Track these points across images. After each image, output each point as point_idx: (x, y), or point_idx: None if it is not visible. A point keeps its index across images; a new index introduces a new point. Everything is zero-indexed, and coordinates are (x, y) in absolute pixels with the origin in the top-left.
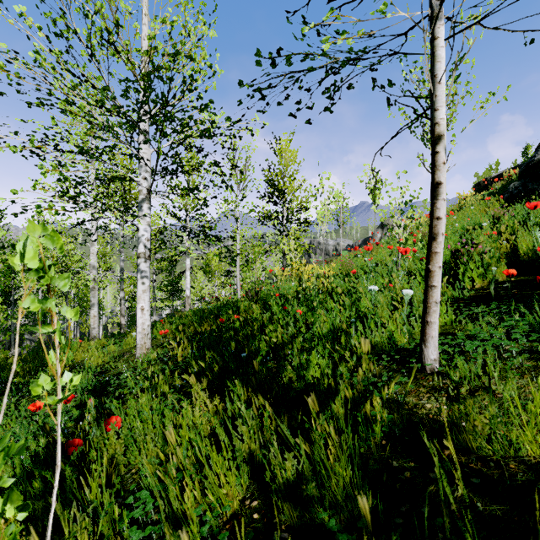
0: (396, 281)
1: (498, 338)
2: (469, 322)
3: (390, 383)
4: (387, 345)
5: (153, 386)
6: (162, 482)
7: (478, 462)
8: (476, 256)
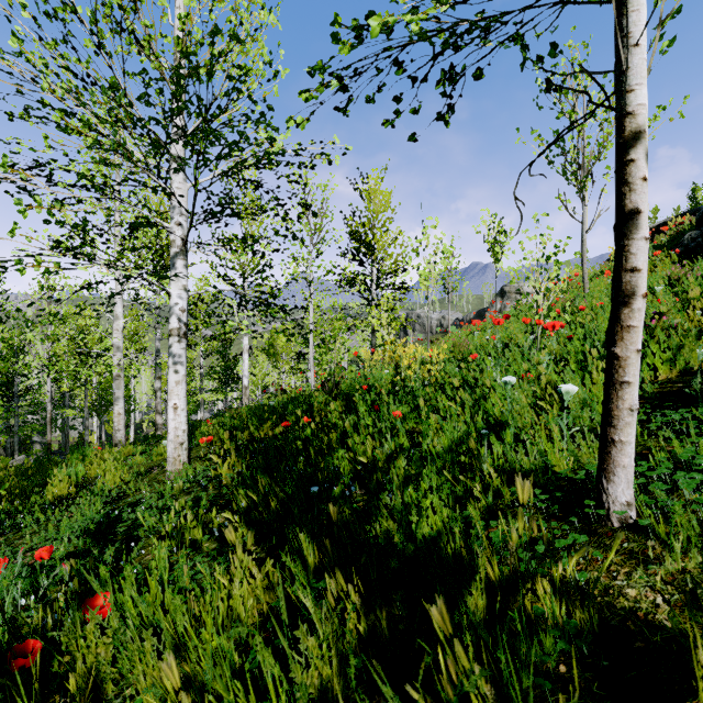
0: (542, 370)
1: None
2: (675, 439)
3: (569, 557)
4: (542, 474)
5: (179, 530)
6: None
7: None
8: (660, 332)
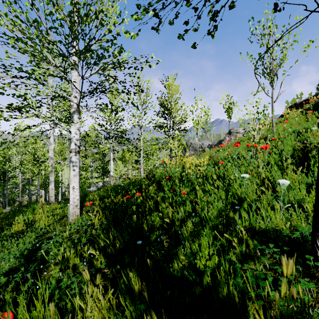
0: (261, 170)
1: None
2: None
3: None
4: (273, 234)
5: (66, 259)
6: None
7: None
8: None
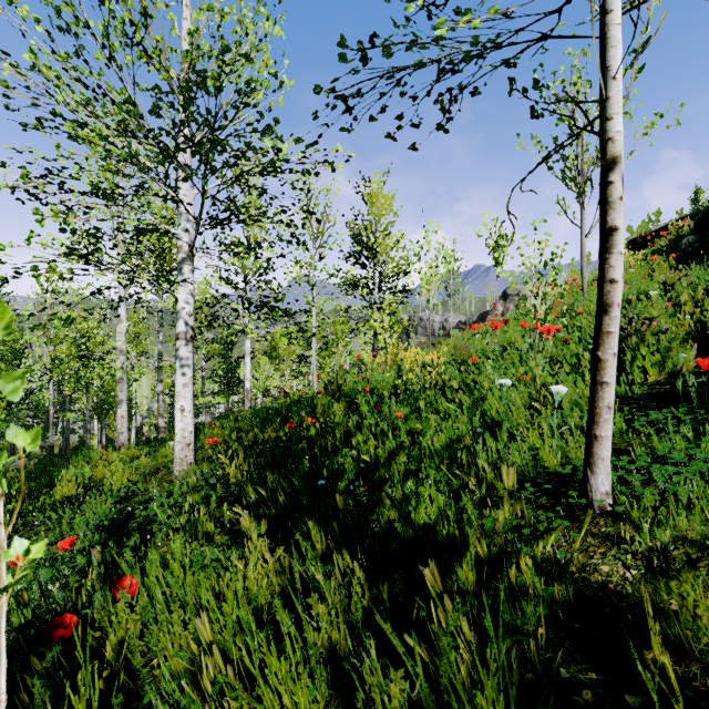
0: (537, 372)
1: (699, 460)
2: (654, 435)
3: (548, 536)
4: (532, 468)
5: (192, 523)
6: (195, 685)
7: (707, 679)
8: (649, 336)
